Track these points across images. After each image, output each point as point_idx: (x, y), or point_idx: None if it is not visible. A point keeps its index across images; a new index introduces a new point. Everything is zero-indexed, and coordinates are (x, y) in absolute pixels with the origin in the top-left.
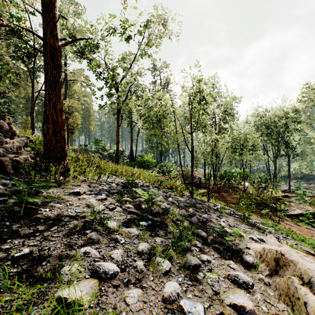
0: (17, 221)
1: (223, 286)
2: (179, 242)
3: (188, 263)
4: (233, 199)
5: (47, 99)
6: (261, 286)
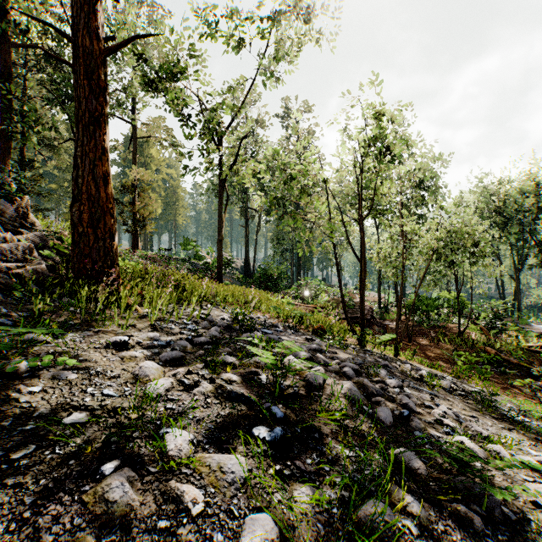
0: None
1: None
2: (363, 508)
3: None
4: (439, 351)
5: (80, 156)
6: None
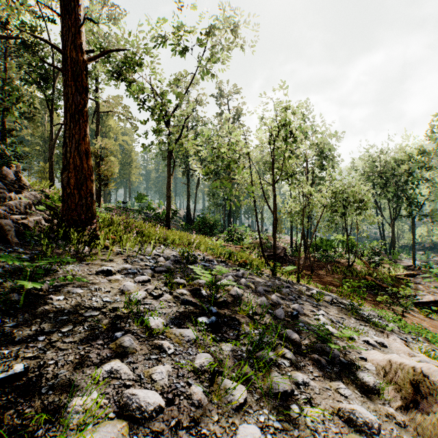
0: (14, 317)
1: (332, 430)
2: (259, 352)
3: (273, 388)
4: (332, 279)
5: (68, 137)
6: (392, 428)
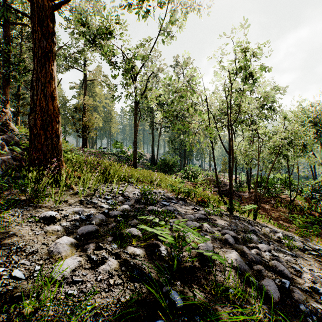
0: None
1: None
2: None
3: None
4: (278, 213)
5: (35, 80)
6: None
